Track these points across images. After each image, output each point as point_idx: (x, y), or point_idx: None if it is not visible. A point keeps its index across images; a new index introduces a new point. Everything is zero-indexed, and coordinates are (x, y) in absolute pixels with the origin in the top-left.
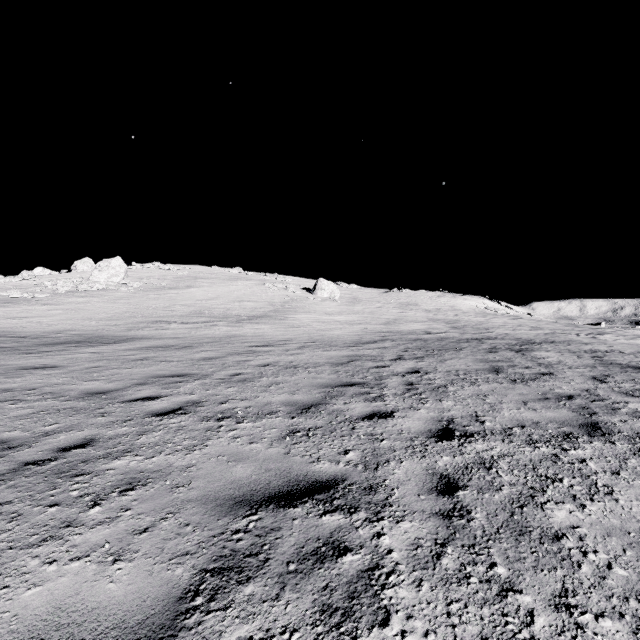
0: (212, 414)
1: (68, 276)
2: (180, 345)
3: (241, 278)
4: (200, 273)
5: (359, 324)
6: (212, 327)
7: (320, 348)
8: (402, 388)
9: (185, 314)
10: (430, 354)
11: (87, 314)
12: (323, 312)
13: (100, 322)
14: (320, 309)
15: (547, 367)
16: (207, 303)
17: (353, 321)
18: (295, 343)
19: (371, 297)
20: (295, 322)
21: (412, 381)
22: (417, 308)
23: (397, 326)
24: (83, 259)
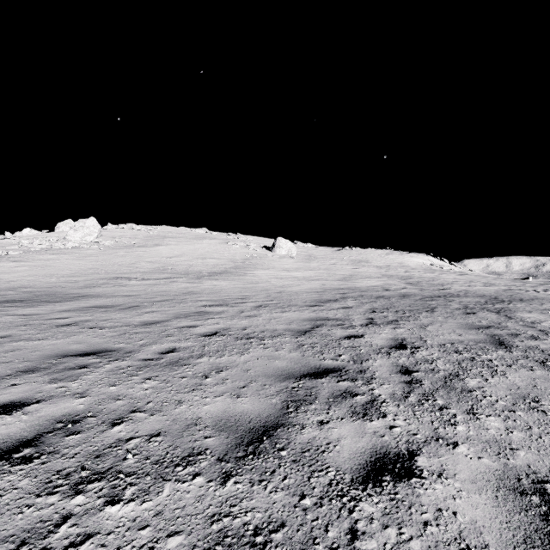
0: (76, 462)
1: (47, 235)
2: (128, 304)
3: (206, 237)
4: (169, 233)
5: (316, 280)
6: (171, 283)
7: (278, 308)
8: (398, 381)
9: (148, 270)
10: (403, 316)
11: (51, 270)
12: (281, 268)
13: (60, 278)
14: (278, 265)
15: None
16: (172, 260)
17: (310, 277)
18: (252, 302)
19: (325, 254)
20: (254, 278)
21: (405, 365)
22: (368, 265)
23: (354, 282)
24: (65, 221)
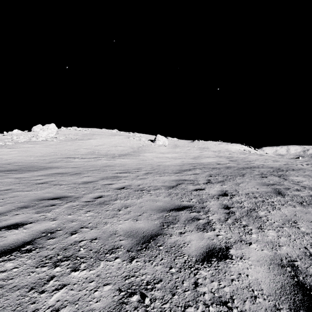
0: (54, 252)
1: (27, 133)
2: (74, 172)
3: (117, 134)
4: (96, 132)
5: (179, 159)
6: (97, 160)
7: (158, 174)
8: (222, 212)
9: (85, 153)
10: (226, 179)
11: (30, 153)
12: (159, 152)
13: (36, 158)
14: (158, 150)
15: (311, 190)
16: (98, 147)
17: (175, 157)
18: (143, 171)
19: (184, 144)
20: (144, 158)
21: (226, 204)
22: (208, 150)
23: (200, 160)
24: (37, 125)
